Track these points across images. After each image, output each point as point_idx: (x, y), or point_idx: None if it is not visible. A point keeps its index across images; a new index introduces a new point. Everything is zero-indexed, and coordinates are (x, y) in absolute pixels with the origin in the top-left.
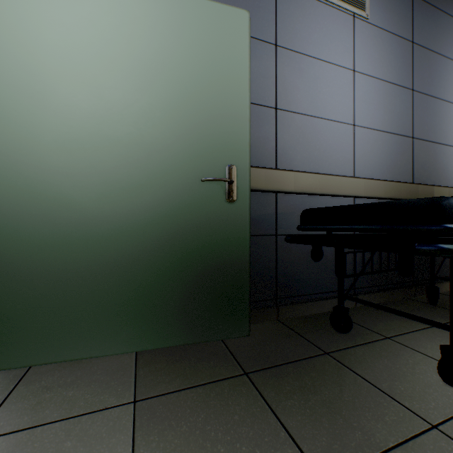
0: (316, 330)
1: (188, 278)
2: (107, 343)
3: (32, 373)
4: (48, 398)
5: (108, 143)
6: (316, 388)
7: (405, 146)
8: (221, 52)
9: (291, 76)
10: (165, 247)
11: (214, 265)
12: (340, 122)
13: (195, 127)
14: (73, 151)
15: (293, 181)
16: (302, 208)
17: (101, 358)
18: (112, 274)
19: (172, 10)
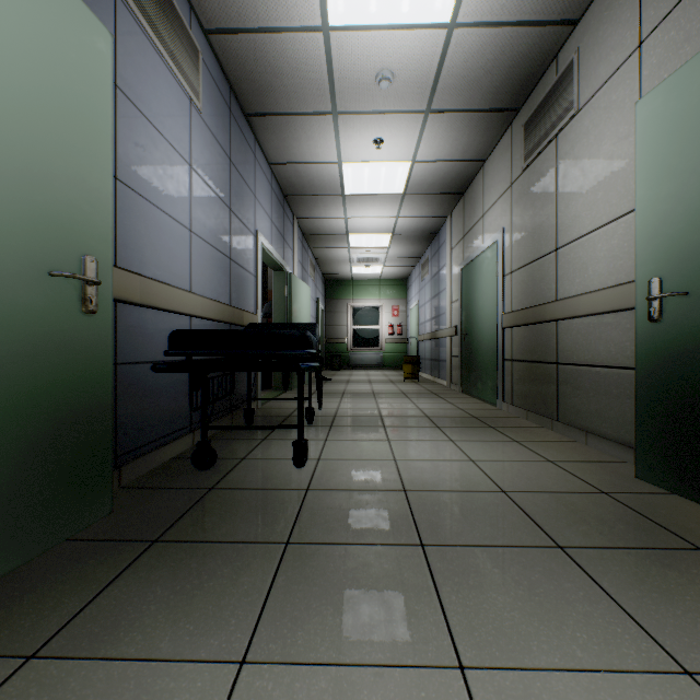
0: (180, 477)
1: (20, 446)
2: None
3: None
4: None
5: None
6: (232, 511)
7: (226, 266)
8: (74, 69)
9: (134, 139)
10: None
11: (64, 415)
12: (180, 222)
13: (32, 175)
14: None
15: (140, 289)
16: (145, 326)
17: None
18: None
19: None
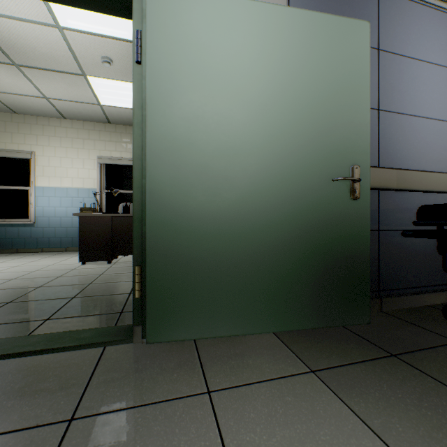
0: (429, 321)
1: (319, 268)
2: (255, 323)
3: (201, 344)
4: (235, 364)
5: (256, 149)
6: None
7: None
8: (346, 61)
9: (392, 77)
10: (300, 240)
11: (340, 257)
12: (436, 119)
13: (324, 131)
14: (230, 157)
15: (396, 179)
16: (401, 204)
17: (247, 336)
18: (259, 263)
19: (305, 28)
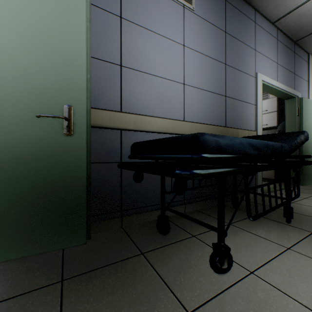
0: (146, 233)
1: (25, 200)
2: None
3: None
4: None
5: None
6: (114, 288)
7: (220, 102)
8: (59, 10)
9: (134, 42)
10: None
11: (52, 187)
12: (174, 80)
13: (32, 70)
14: None
15: (134, 121)
16: None
17: None
18: None
19: None
